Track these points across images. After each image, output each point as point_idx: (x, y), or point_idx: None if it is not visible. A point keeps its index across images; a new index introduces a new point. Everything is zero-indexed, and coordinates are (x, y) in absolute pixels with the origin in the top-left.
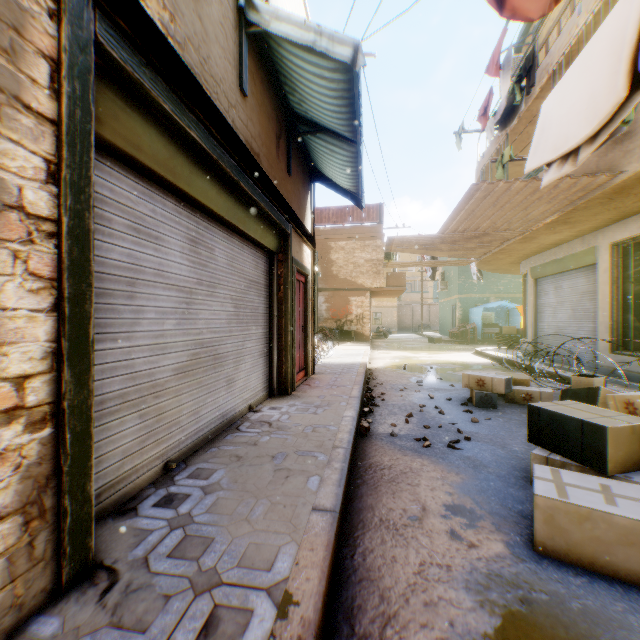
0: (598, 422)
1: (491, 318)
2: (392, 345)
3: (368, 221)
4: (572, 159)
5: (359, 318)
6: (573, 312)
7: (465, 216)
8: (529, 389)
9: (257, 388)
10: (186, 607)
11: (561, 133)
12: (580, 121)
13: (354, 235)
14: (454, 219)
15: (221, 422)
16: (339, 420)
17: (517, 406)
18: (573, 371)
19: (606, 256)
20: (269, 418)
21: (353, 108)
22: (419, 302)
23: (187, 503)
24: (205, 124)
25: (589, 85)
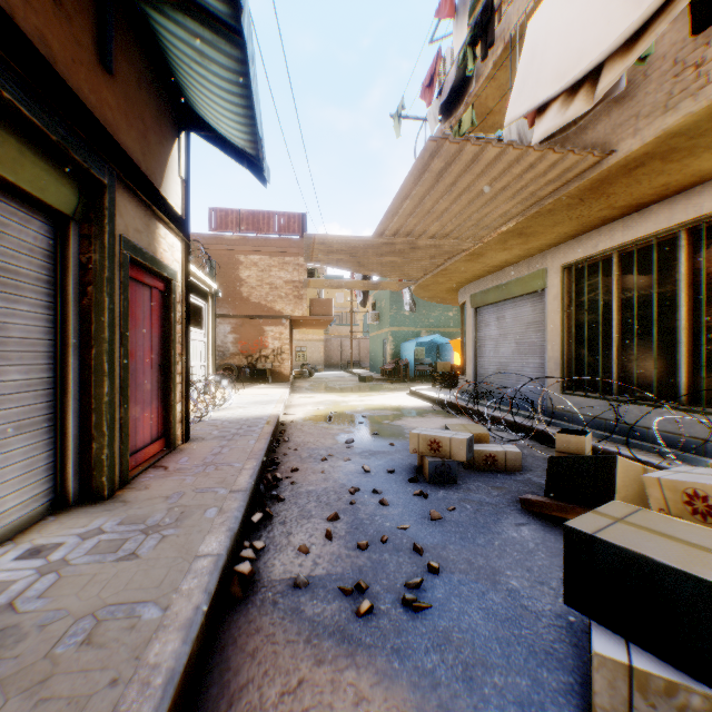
0: None
1: (423, 354)
2: (317, 386)
3: (288, 233)
4: (587, 92)
5: (277, 353)
6: (518, 346)
7: (411, 208)
8: (492, 448)
9: (1, 506)
10: None
11: (570, 49)
12: (613, 12)
13: (270, 249)
14: (396, 213)
15: None
16: (180, 574)
17: (480, 475)
18: (521, 415)
19: (558, 280)
20: None
21: None
22: (348, 336)
23: None
24: None
25: None
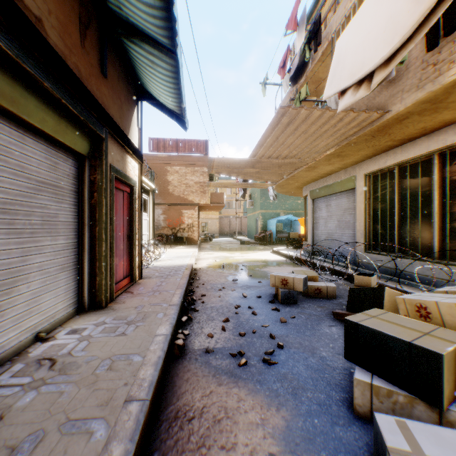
0: (429, 346)
1: (281, 227)
2: (215, 247)
3: (197, 152)
4: (366, 85)
5: (190, 227)
6: (339, 223)
7: (271, 142)
8: (319, 284)
9: (56, 308)
10: None
11: (357, 61)
12: (378, 44)
13: (186, 162)
14: (262, 145)
15: None
16: (149, 343)
17: (311, 299)
18: (340, 265)
19: (362, 183)
20: (58, 350)
21: (168, 3)
22: (234, 215)
23: None
24: None
25: (387, 9)
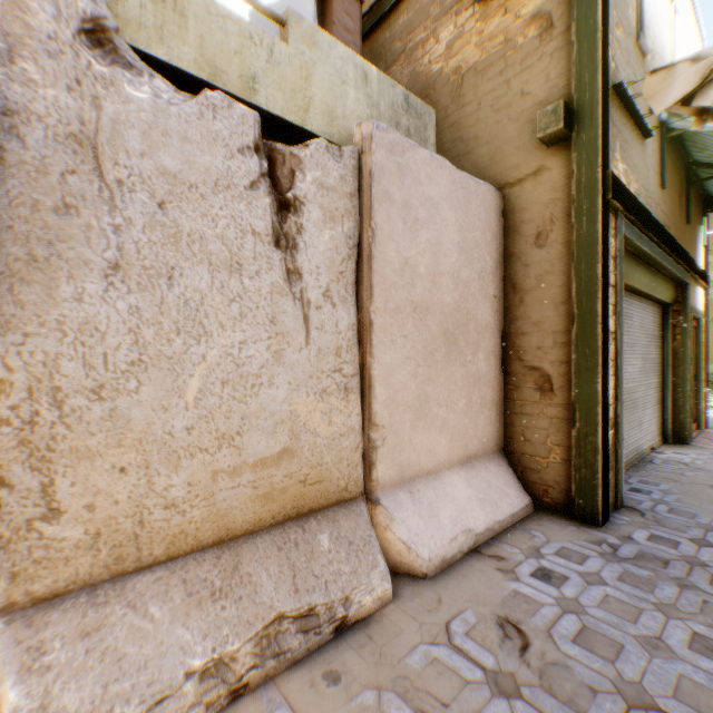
0: None
1: None
2: None
3: None
4: None
5: None
6: None
7: None
8: None
9: (653, 432)
10: (702, 532)
11: None
12: None
13: None
14: None
15: (635, 454)
16: None
17: None
18: None
19: None
20: (678, 460)
21: None
22: None
23: (653, 495)
24: (649, 237)
25: None
